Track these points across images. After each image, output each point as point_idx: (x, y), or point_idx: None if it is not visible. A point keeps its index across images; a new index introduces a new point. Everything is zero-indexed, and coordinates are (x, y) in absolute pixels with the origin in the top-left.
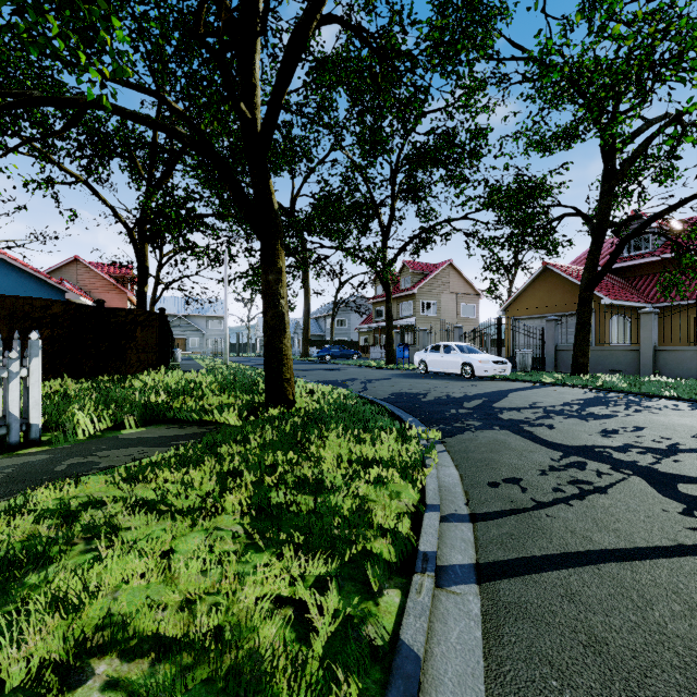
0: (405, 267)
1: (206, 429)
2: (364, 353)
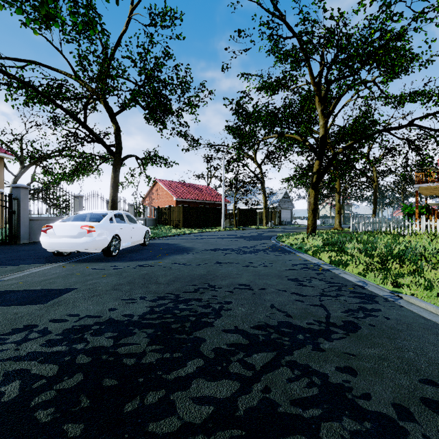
0: None
1: None
2: None
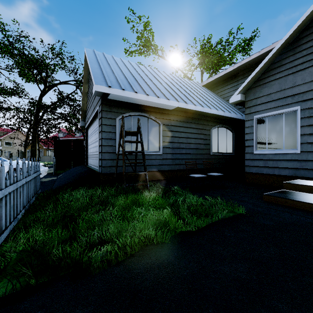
0: None
1: None
2: None
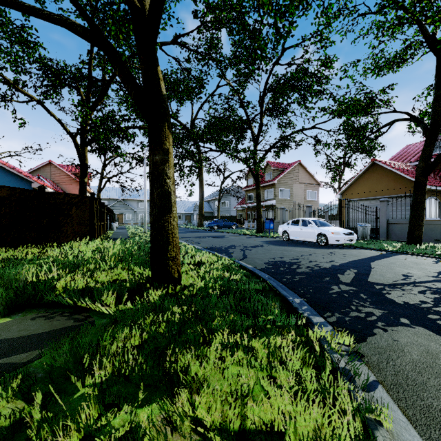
0: (268, 165)
1: (73, 321)
2: (240, 224)
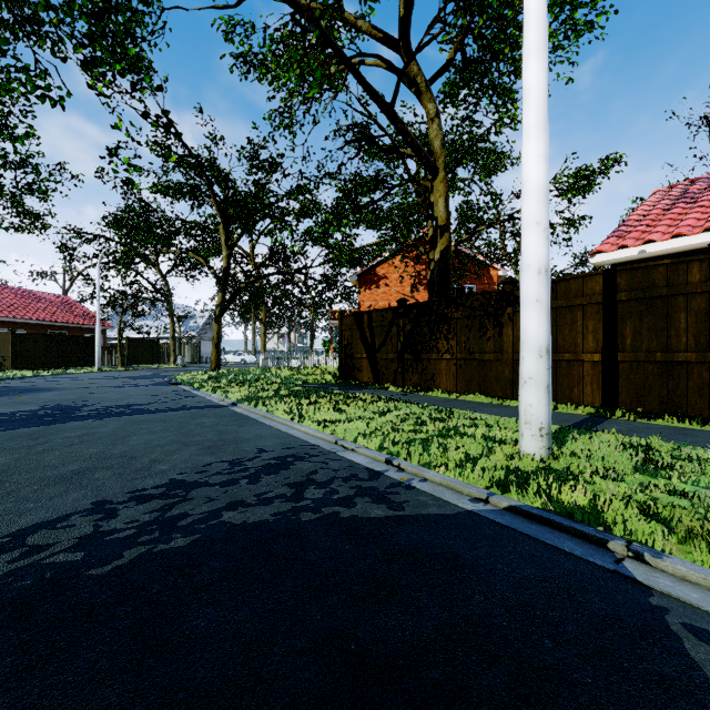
0: None
1: None
2: None
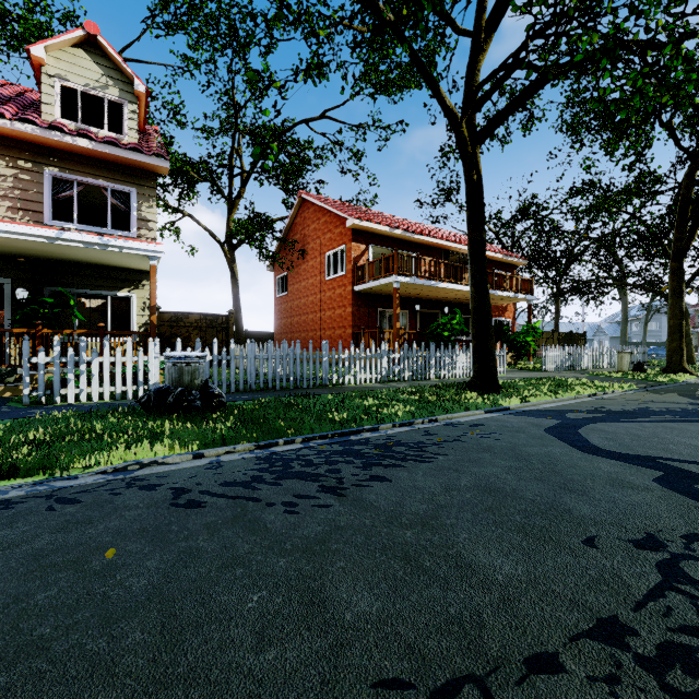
0: None
1: None
2: None
